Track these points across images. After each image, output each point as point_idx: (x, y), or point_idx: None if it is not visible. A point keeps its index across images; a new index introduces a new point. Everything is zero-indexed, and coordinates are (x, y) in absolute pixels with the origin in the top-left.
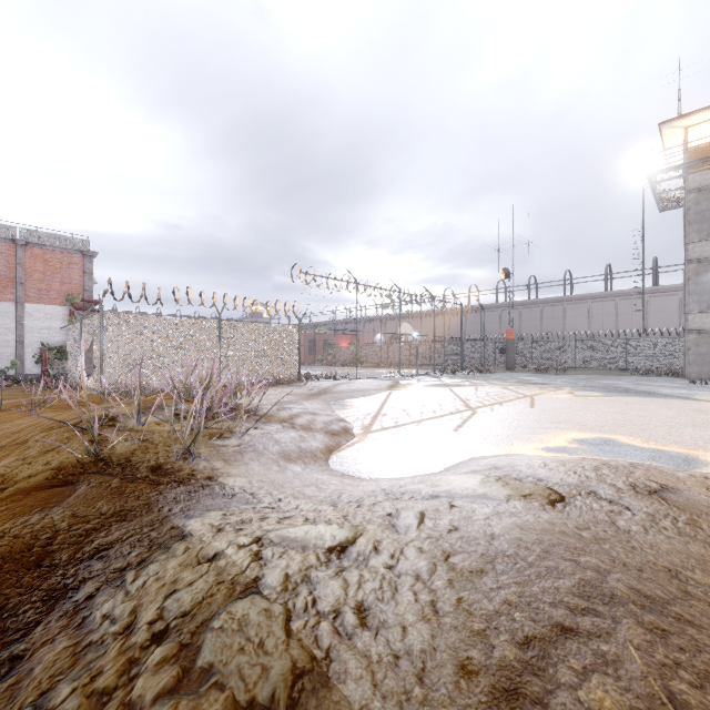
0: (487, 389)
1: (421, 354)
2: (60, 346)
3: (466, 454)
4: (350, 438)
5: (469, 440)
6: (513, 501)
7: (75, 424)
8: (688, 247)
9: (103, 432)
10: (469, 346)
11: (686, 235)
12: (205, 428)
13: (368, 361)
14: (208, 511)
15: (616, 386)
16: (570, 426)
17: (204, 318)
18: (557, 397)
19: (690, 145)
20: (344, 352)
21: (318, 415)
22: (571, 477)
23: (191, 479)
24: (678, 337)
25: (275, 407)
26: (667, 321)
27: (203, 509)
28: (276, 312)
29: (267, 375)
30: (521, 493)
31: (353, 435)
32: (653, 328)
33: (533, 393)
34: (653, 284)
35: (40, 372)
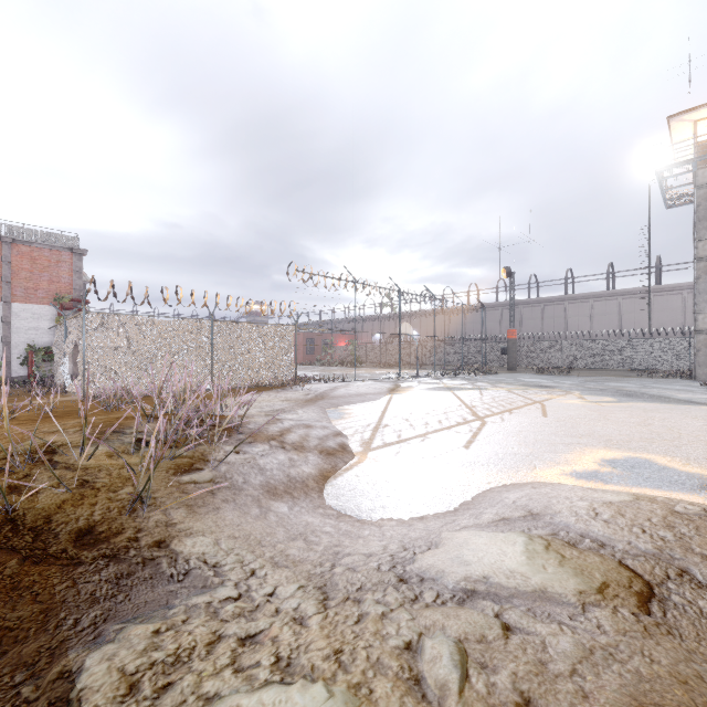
0: (492, 394)
1: (420, 354)
2: (47, 347)
3: (484, 482)
4: (347, 459)
5: (484, 462)
6: (592, 611)
7: (3, 458)
8: (698, 245)
9: (32, 472)
10: (469, 346)
11: (695, 232)
12: (172, 458)
13: (367, 360)
14: (131, 626)
15: (626, 390)
16: (594, 441)
17: (195, 319)
18: (569, 403)
19: (699, 140)
20: (342, 351)
21: (313, 428)
22: (642, 540)
23: (130, 549)
24: (683, 337)
25: (264, 421)
26: (671, 320)
27: (129, 617)
28: (272, 312)
29: (262, 378)
30: (593, 582)
31: (351, 454)
32: (657, 328)
33: (541, 398)
34: (657, 283)
35: (27, 374)
